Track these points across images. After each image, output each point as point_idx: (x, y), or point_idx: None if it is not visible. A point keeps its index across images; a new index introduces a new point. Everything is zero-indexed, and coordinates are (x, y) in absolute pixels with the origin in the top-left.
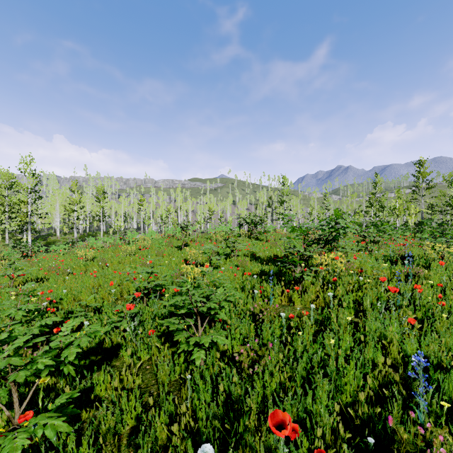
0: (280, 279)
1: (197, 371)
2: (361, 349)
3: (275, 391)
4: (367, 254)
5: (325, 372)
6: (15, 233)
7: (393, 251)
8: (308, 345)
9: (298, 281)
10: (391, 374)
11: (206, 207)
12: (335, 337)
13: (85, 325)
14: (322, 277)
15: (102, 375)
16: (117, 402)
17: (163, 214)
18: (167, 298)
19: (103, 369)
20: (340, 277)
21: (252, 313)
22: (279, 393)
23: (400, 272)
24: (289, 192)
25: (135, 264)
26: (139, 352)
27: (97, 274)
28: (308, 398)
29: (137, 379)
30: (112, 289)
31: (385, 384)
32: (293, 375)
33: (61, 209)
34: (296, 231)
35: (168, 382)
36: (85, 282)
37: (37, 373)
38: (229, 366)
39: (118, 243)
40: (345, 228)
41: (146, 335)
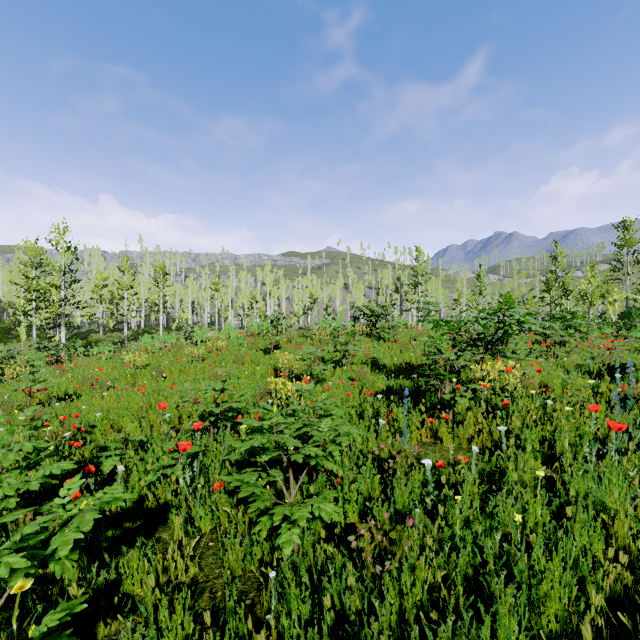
0: (417, 401)
1: (288, 561)
2: (561, 525)
3: (419, 601)
4: (550, 362)
5: (507, 573)
6: (44, 329)
7: (591, 358)
8: (471, 515)
9: (447, 405)
10: (627, 581)
11: (306, 292)
12: (517, 504)
13: (119, 471)
14: (484, 398)
15: (135, 560)
16: (151, 617)
17: (246, 303)
18: (245, 428)
19: (142, 544)
20: (513, 399)
21: (376, 459)
22: (427, 610)
23: (609, 391)
24: (425, 270)
25: (203, 374)
26: (197, 519)
27: (148, 390)
28: (485, 630)
29: (192, 567)
30: (166, 413)
31: (616, 599)
32: (450, 574)
33: (106, 297)
34: (442, 328)
35: (240, 574)
36: (131, 401)
37: (2, 579)
38: (341, 551)
39: (182, 343)
40: (521, 322)
41: (210, 489)
